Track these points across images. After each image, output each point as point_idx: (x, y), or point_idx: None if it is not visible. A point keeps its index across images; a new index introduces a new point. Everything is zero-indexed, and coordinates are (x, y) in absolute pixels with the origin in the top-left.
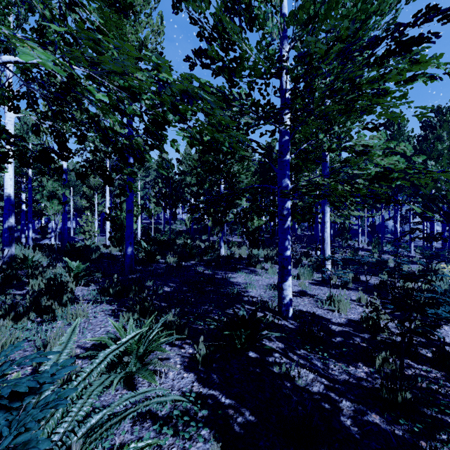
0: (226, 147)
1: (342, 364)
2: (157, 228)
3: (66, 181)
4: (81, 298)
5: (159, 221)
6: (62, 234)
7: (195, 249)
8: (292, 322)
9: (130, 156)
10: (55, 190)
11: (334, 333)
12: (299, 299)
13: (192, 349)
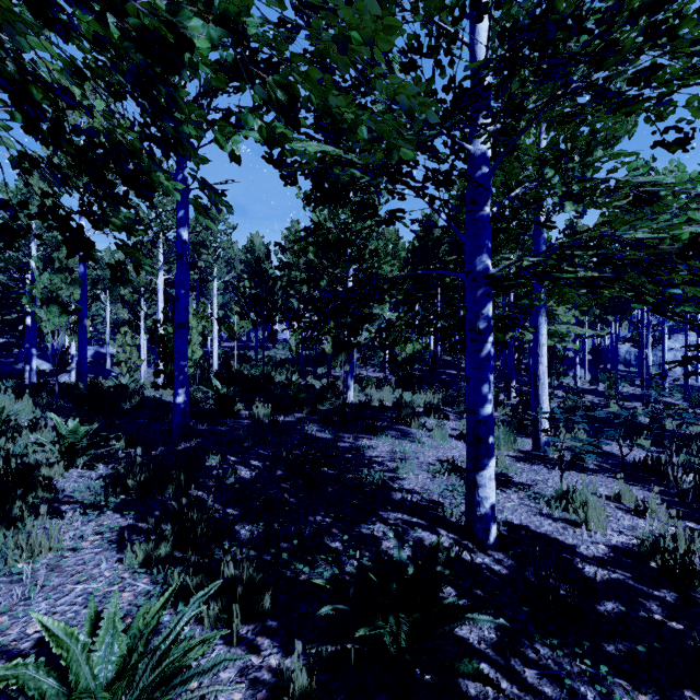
0: (359, 170)
1: (646, 696)
2: (245, 356)
3: (85, 275)
4: (43, 511)
5: (249, 343)
6: (77, 366)
7: (305, 391)
8: (497, 556)
9: (182, 225)
10: (54, 290)
11: (595, 588)
12: (500, 496)
13: (278, 652)
